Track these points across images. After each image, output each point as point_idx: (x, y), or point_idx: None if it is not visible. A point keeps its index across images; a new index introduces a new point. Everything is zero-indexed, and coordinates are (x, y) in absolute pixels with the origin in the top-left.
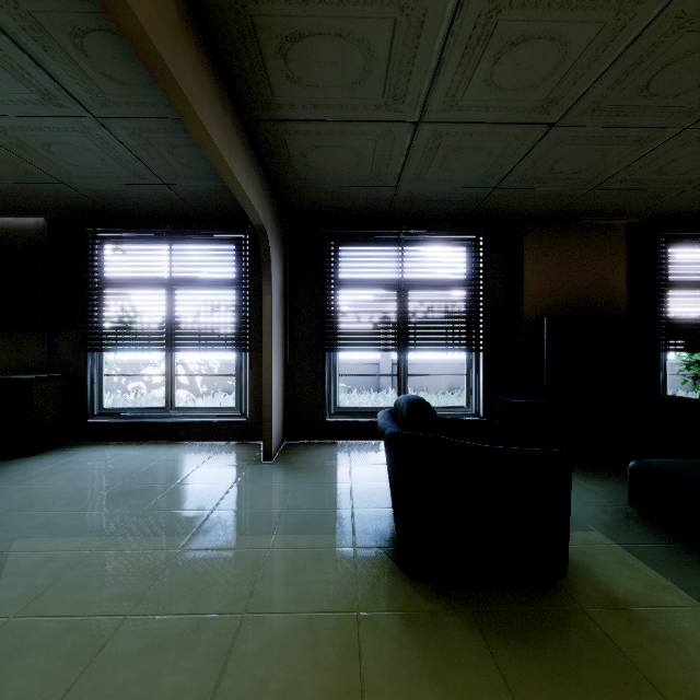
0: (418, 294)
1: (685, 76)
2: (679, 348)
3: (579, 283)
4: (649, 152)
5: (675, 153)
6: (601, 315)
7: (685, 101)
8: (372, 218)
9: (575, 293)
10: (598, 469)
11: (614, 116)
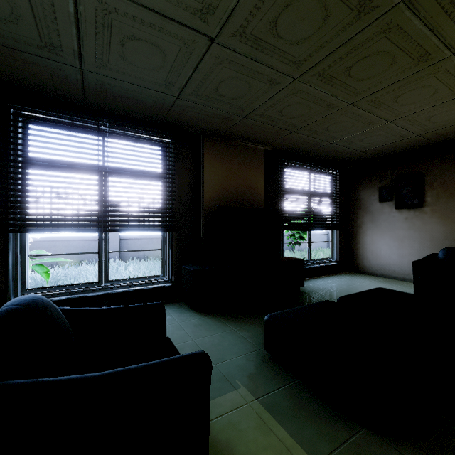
0: (118, 181)
1: (298, 24)
2: (289, 228)
3: (238, 184)
4: (276, 94)
5: (289, 100)
6: (250, 206)
7: (296, 52)
8: (68, 103)
9: (236, 191)
10: (248, 314)
11: (255, 49)
